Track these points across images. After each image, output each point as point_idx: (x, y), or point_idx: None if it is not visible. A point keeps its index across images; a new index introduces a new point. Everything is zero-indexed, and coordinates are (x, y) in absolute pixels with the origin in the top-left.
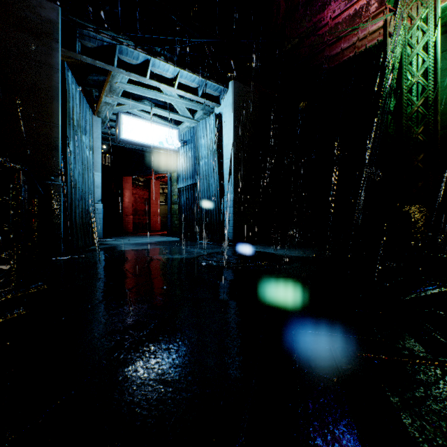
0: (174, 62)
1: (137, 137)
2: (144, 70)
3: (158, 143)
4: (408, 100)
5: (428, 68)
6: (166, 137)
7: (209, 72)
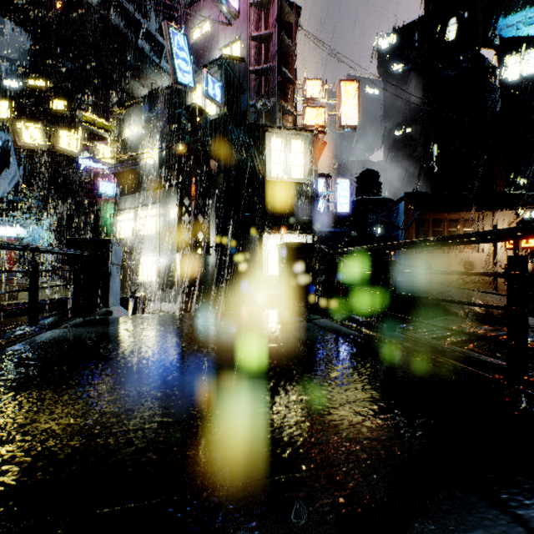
0: (18, 213)
1: (0, 233)
2: (5, 215)
3: (11, 235)
4: (102, 234)
5: (106, 226)
6: (16, 232)
7: (41, 201)
